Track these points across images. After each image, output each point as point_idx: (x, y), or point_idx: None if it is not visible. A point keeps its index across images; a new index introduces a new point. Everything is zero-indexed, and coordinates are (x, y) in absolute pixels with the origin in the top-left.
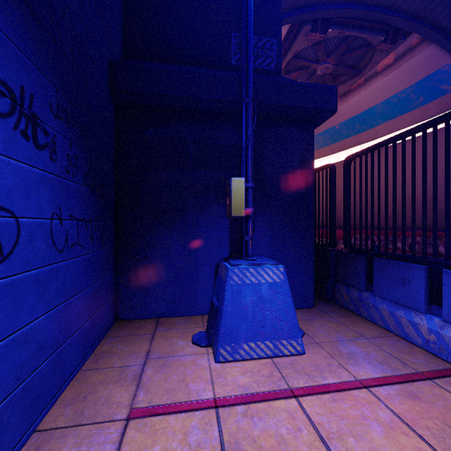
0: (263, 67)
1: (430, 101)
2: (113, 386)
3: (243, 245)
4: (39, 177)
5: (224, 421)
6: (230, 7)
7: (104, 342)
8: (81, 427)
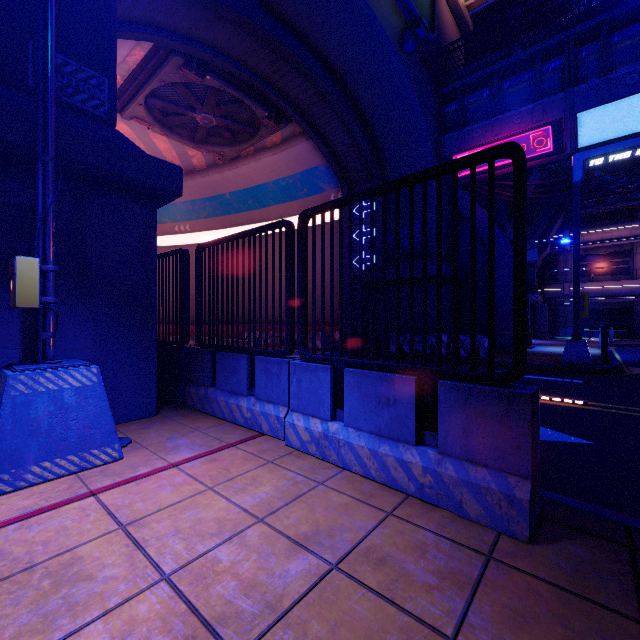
0: (86, 107)
1: (312, 195)
2: None
3: (39, 345)
4: None
5: None
6: (27, 1)
7: None
8: None
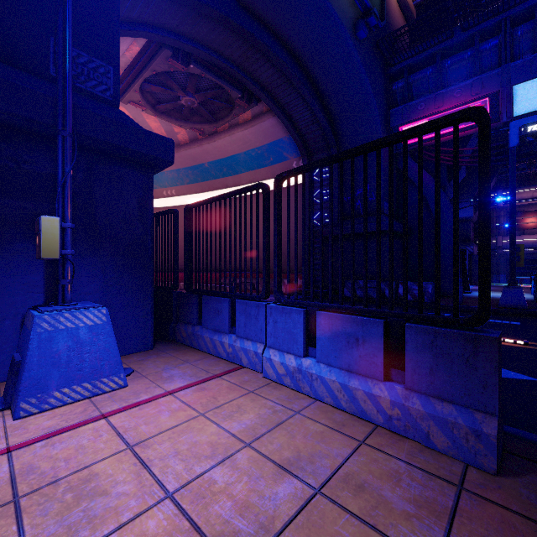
0: (96, 92)
1: (277, 163)
2: None
3: (59, 290)
4: None
5: (18, 457)
6: (49, 5)
7: None
8: None
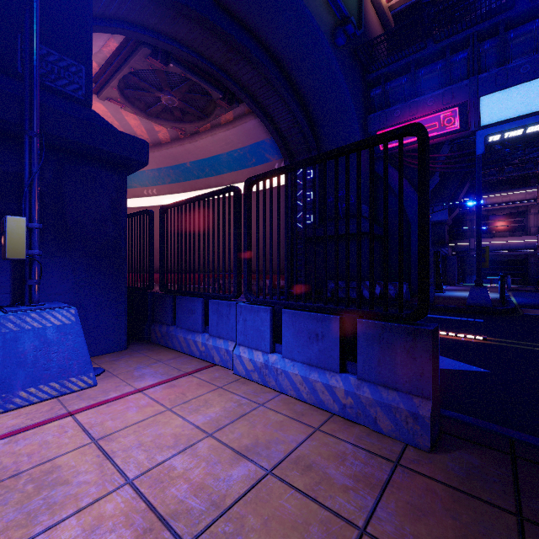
0: (67, 91)
1: (260, 164)
2: None
3: (26, 290)
4: None
5: None
6: (16, 1)
7: None
8: None
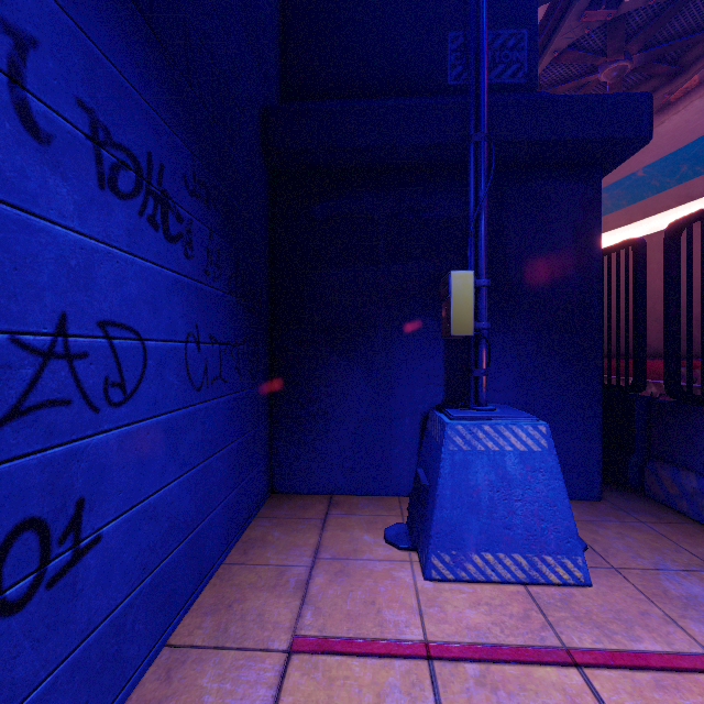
0: (503, 81)
1: None
2: (267, 594)
3: (470, 385)
4: (171, 283)
5: (444, 685)
6: None
7: (255, 525)
8: (224, 651)
